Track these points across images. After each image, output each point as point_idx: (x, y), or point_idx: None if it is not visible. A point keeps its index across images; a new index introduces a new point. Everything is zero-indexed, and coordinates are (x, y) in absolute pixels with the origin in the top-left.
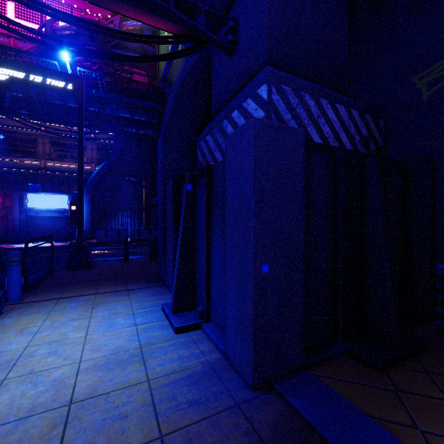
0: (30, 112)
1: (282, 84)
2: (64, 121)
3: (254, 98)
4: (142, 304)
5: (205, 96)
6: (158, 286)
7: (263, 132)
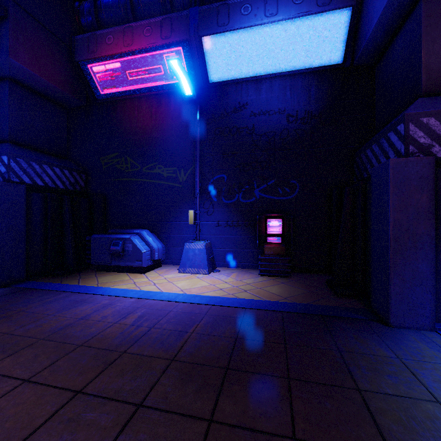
0: None
1: (18, 158)
2: None
3: (0, 159)
4: None
5: None
6: None
7: (2, 187)
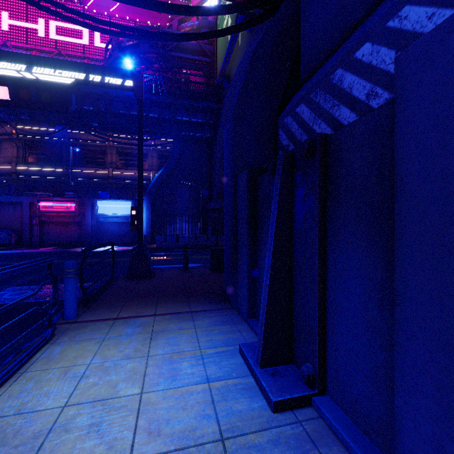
0: (99, 124)
1: None
2: (128, 130)
3: None
4: (211, 339)
5: (286, 62)
6: (227, 309)
7: None
